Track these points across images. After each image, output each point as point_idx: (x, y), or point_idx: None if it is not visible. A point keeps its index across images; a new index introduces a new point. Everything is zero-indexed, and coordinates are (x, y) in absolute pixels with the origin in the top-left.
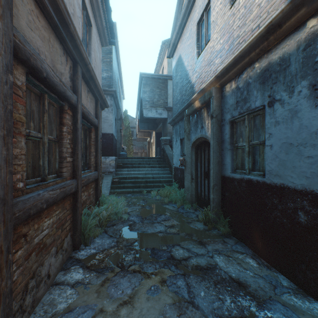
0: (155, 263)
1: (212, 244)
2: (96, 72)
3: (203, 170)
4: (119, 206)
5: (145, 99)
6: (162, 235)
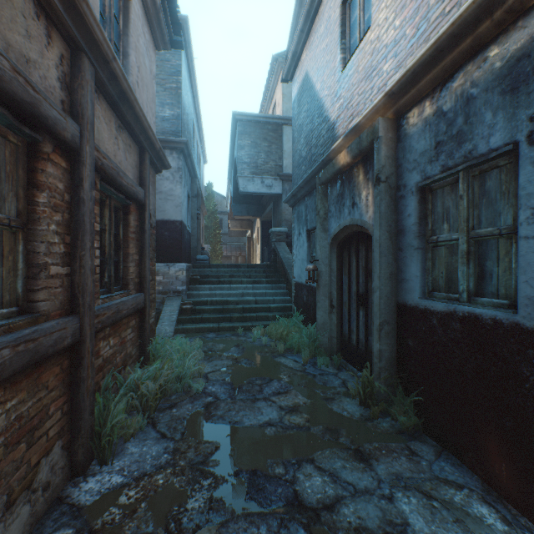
0: (257, 520)
1: (386, 458)
2: (141, 94)
3: (354, 290)
4: (187, 365)
5: (243, 160)
6: (274, 432)
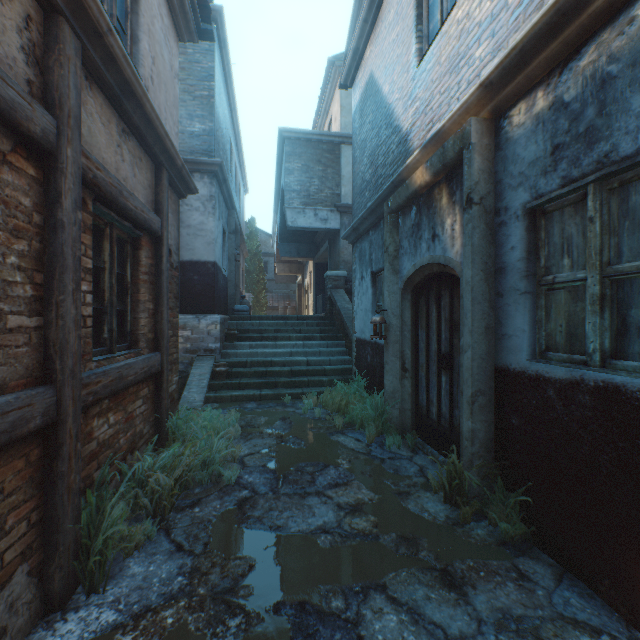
0: None
1: (487, 584)
2: (156, 94)
3: (435, 348)
4: (216, 447)
5: (291, 187)
6: (330, 542)
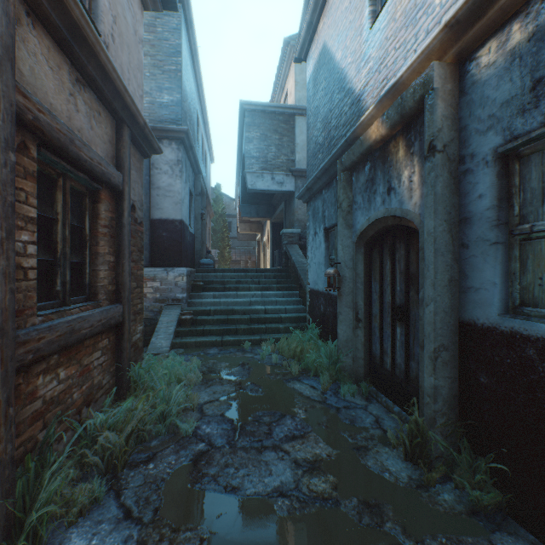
0: None
1: None
2: (118, 53)
3: (389, 300)
4: (174, 397)
5: (251, 154)
6: (288, 508)
